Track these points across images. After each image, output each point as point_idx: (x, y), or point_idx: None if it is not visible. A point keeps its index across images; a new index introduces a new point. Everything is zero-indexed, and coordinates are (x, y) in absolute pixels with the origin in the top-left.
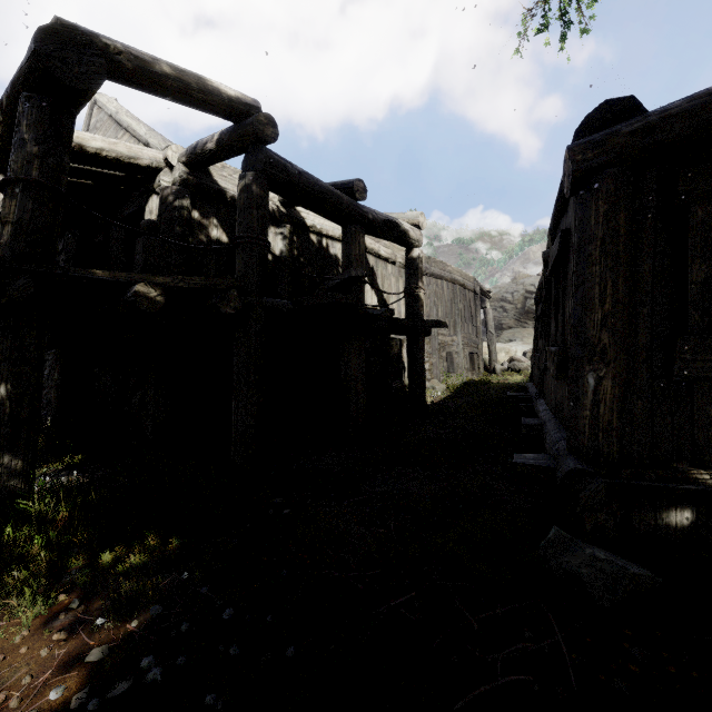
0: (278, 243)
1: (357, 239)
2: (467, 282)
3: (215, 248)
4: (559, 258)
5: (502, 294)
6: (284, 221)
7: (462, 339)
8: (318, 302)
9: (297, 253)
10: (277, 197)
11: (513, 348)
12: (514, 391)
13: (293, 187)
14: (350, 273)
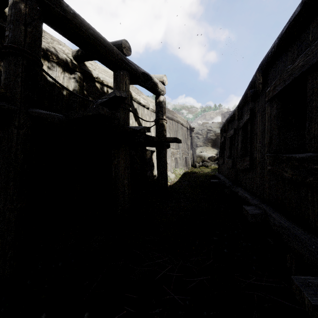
0: (71, 84)
1: (124, 80)
2: (184, 122)
3: None
4: (307, 70)
5: (197, 130)
6: (76, 70)
7: (181, 151)
8: (85, 114)
9: (86, 93)
10: (71, 53)
11: (203, 155)
12: (210, 177)
13: (68, 23)
14: (115, 93)
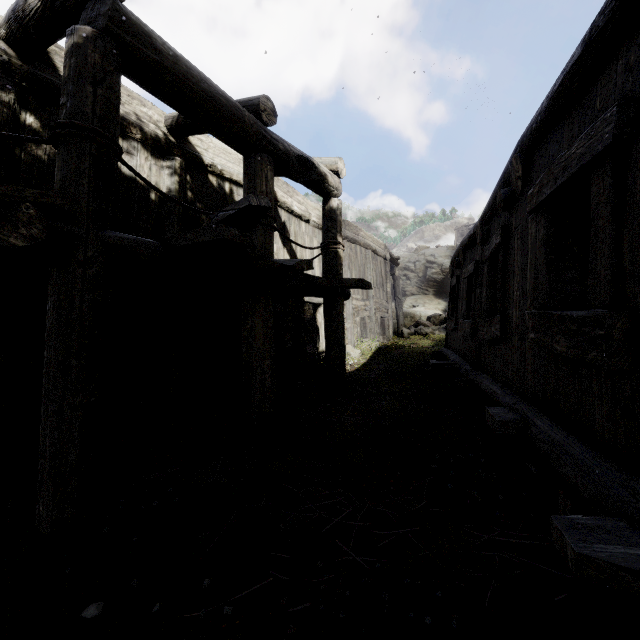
0: (164, 178)
1: (264, 172)
2: (379, 248)
3: (2, 135)
4: (590, 163)
5: (405, 263)
6: (172, 153)
7: (374, 304)
8: (198, 239)
9: (191, 195)
10: (163, 121)
11: (418, 313)
12: (429, 356)
13: (164, 74)
14: (250, 200)
